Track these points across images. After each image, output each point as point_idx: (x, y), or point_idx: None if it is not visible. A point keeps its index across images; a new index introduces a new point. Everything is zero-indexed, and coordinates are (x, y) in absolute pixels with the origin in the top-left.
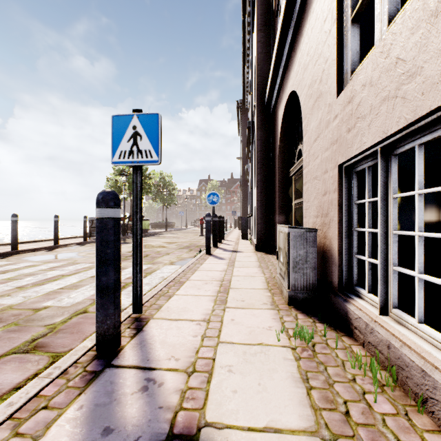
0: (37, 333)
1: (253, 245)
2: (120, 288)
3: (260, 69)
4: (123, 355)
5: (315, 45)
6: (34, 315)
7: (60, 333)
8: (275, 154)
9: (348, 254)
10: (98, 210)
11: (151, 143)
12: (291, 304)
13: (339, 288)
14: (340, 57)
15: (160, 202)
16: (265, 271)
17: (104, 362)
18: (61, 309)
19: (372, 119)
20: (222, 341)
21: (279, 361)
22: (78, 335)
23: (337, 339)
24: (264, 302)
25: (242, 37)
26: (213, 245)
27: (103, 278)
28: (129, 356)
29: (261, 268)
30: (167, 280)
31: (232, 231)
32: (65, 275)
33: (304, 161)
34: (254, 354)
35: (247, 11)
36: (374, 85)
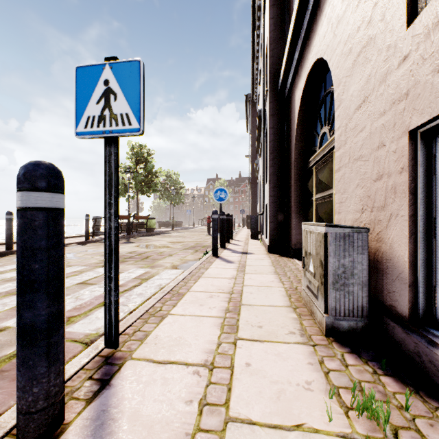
0: None
1: (265, 246)
2: (61, 327)
3: (273, 48)
4: None
5: None
6: None
7: None
8: (290, 143)
9: (426, 267)
10: (19, 195)
11: (129, 104)
12: (330, 336)
13: (411, 318)
14: None
15: (167, 201)
16: (283, 279)
17: None
18: None
19: None
20: (232, 417)
21: None
22: None
23: (432, 418)
24: (291, 330)
25: (252, 24)
26: (220, 246)
27: (26, 312)
28: None
29: (277, 275)
30: (162, 292)
31: (240, 230)
32: None
33: (338, 140)
34: None
35: None
36: None
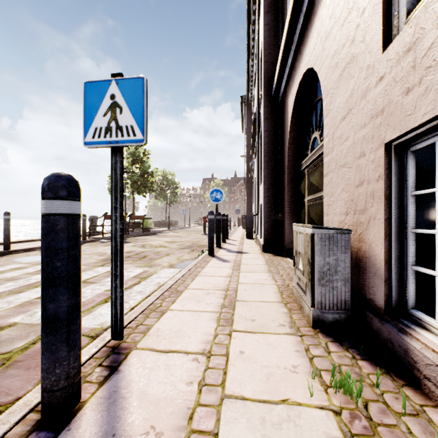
0: None
1: (260, 245)
2: (78, 317)
3: (268, 54)
4: (78, 424)
5: None
6: None
7: (13, 367)
8: (284, 146)
9: (399, 264)
10: (43, 203)
11: (134, 117)
12: (316, 327)
13: (386, 310)
14: None
15: (163, 201)
16: (276, 277)
17: (45, 437)
18: (29, 327)
19: None
20: (228, 394)
21: None
22: (34, 373)
23: (398, 393)
24: (281, 323)
25: (247, 28)
26: (216, 245)
27: (50, 304)
28: (87, 425)
29: (271, 273)
30: (161, 289)
31: (236, 229)
32: None
33: (326, 147)
34: (278, 424)
35: None
36: None
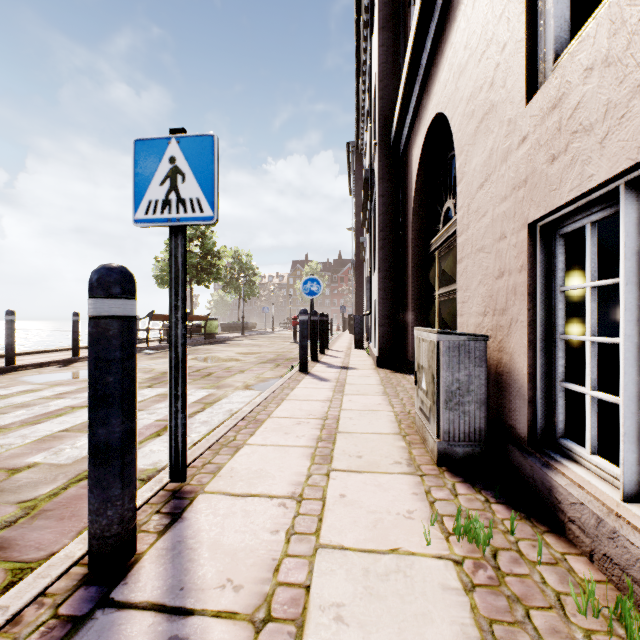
0: (1, 518)
1: (373, 358)
2: (134, 446)
3: (384, 87)
4: (136, 577)
5: (481, 27)
6: (7, 481)
7: (41, 518)
8: (407, 218)
9: (546, 381)
10: (91, 302)
11: (200, 187)
12: (442, 465)
13: (530, 440)
14: (531, 34)
15: (234, 294)
16: (394, 401)
17: (97, 593)
18: (55, 468)
19: (610, 128)
20: (323, 543)
21: (434, 594)
22: (70, 524)
23: (537, 540)
24: (397, 460)
25: (356, 46)
26: (311, 358)
27: (100, 429)
28: (148, 579)
29: (387, 396)
30: (235, 418)
31: (340, 335)
32: (76, 408)
33: (460, 223)
34: (385, 576)
35: (362, 5)
36: (615, 62)
